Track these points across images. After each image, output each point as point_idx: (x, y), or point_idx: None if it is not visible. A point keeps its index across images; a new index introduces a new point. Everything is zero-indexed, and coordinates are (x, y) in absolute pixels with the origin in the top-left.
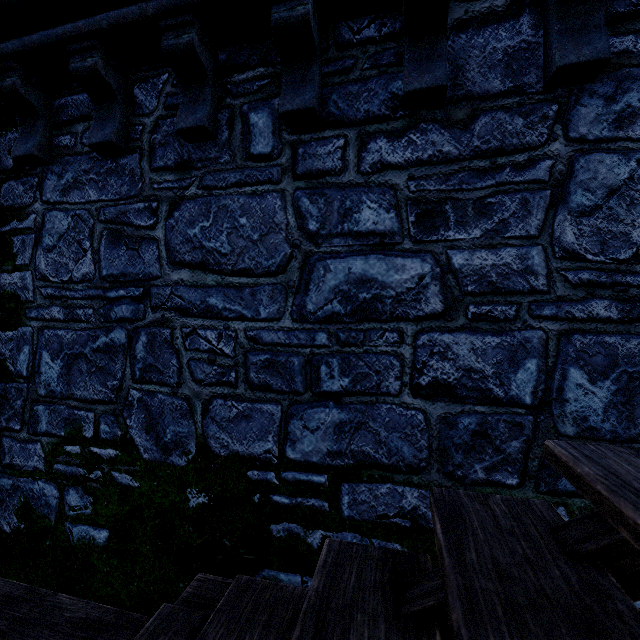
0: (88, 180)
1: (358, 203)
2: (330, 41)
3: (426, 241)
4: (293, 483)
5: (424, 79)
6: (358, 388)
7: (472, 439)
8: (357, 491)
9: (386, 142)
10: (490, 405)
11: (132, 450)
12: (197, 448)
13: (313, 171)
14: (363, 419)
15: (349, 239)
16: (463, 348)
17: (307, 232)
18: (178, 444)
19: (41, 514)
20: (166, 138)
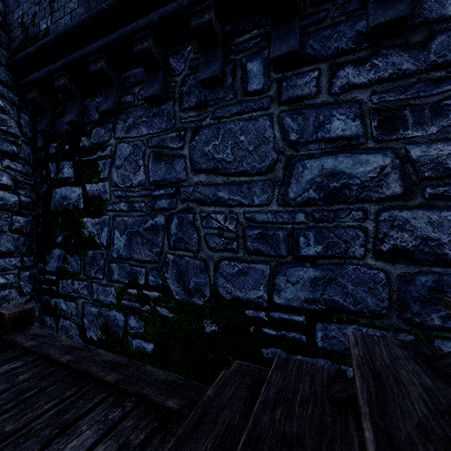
0: (141, 122)
1: (329, 117)
2: (307, 2)
3: (387, 140)
4: (278, 320)
5: (388, 14)
6: (329, 253)
7: (429, 293)
8: (328, 329)
9: (352, 69)
10: (446, 267)
11: (168, 293)
12: (210, 293)
13: (294, 97)
14: (333, 276)
15: (322, 144)
16: (420, 221)
17: (289, 142)
18: (198, 290)
19: (114, 330)
20: (190, 88)
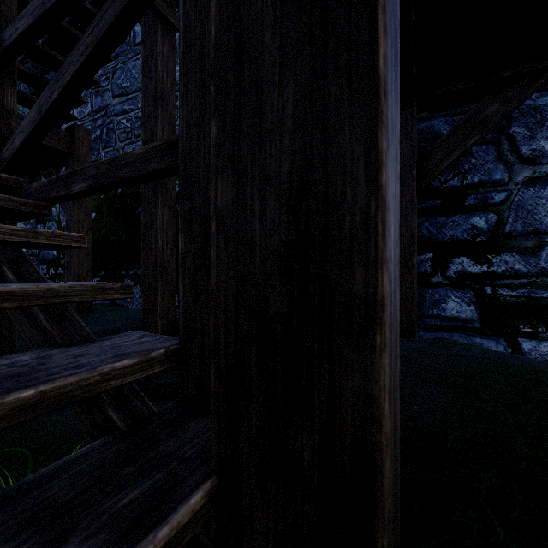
0: None
1: None
2: None
3: None
4: None
5: None
6: None
7: None
8: None
9: None
10: None
11: None
12: None
13: None
14: None
15: None
16: None
17: None
18: None
19: None
20: None
